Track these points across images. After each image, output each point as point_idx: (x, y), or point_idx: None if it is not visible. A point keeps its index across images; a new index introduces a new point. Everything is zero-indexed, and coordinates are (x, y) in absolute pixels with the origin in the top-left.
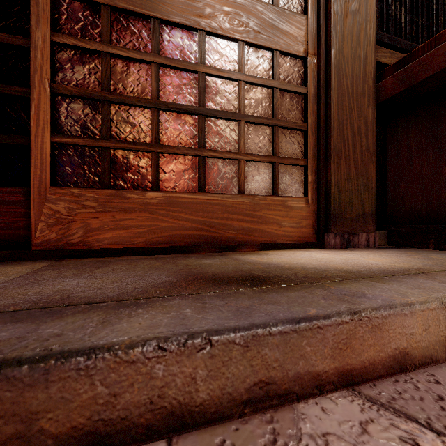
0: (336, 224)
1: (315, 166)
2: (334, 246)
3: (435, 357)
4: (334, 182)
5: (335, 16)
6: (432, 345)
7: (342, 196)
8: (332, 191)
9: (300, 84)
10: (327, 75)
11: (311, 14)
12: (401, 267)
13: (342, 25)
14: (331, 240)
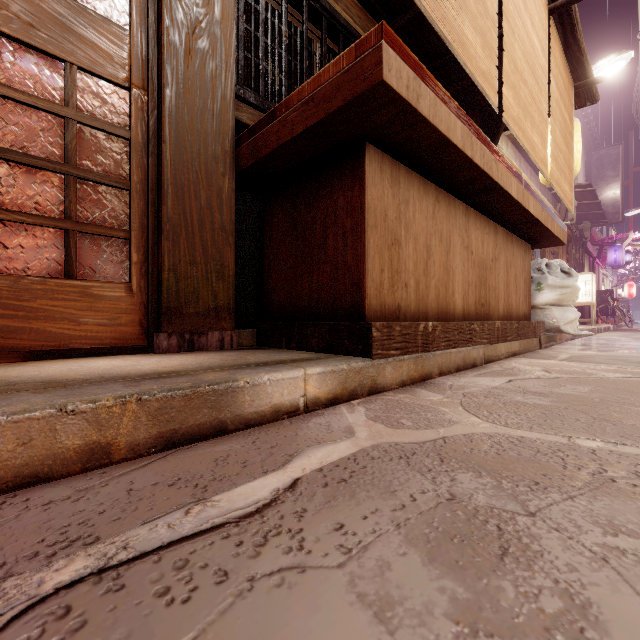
0: (173, 321)
1: (144, 241)
2: (167, 349)
3: (45, 474)
4: (168, 266)
5: (170, 46)
6: (39, 460)
7: (182, 284)
8: (165, 277)
9: (122, 124)
10: (159, 121)
11: (137, 32)
12: (157, 371)
13: (182, 62)
14: (162, 341)
